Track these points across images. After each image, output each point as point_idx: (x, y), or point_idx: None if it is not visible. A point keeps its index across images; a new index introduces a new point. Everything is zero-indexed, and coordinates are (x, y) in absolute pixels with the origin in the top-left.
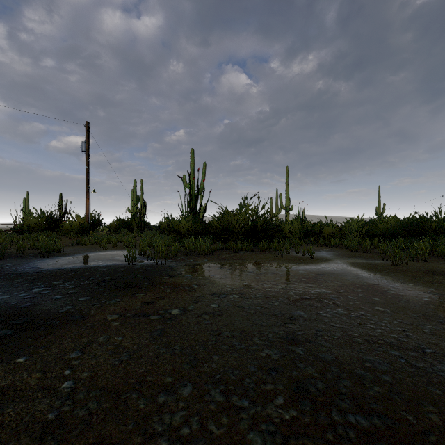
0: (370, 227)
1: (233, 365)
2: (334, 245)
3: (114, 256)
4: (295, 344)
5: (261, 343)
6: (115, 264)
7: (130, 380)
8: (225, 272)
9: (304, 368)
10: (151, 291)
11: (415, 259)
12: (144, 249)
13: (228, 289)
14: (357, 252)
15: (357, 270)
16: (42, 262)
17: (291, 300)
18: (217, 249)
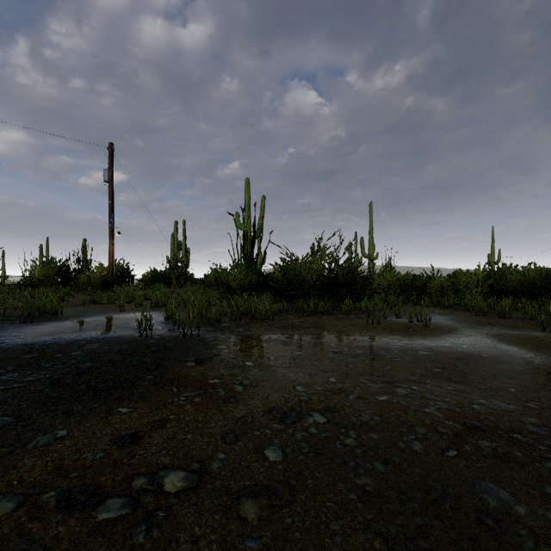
0: (495, 279)
1: None
2: (447, 305)
3: (129, 320)
4: None
5: None
6: (121, 335)
7: None
8: (293, 352)
9: None
10: (149, 401)
11: None
12: (173, 311)
13: (301, 397)
14: (487, 317)
15: (517, 349)
16: (15, 331)
17: (444, 433)
18: (280, 310)
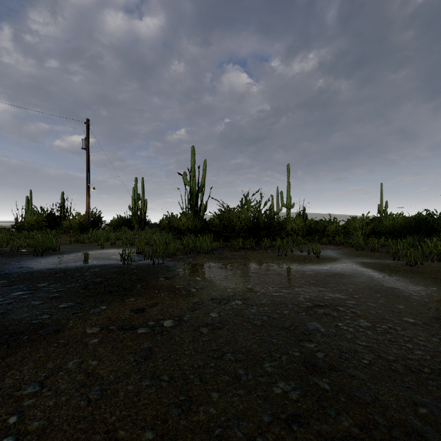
0: (375, 224)
1: (239, 409)
2: (338, 243)
3: (110, 254)
4: (316, 372)
5: (273, 372)
6: (110, 264)
7: (94, 436)
8: (226, 272)
9: (337, 415)
10: (144, 296)
11: (428, 259)
12: (142, 247)
13: (230, 294)
14: (363, 251)
15: (369, 270)
16: (34, 261)
17: (302, 307)
18: (218, 247)
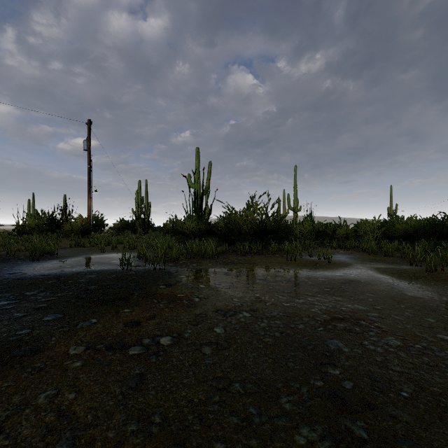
0: (387, 228)
1: None
2: (349, 247)
3: (110, 259)
4: (347, 411)
5: (293, 410)
6: (108, 269)
7: None
8: (232, 279)
9: None
10: (141, 306)
11: (447, 264)
12: (143, 251)
13: (236, 304)
14: (376, 256)
15: (386, 277)
16: (29, 266)
17: (319, 320)
18: (223, 251)
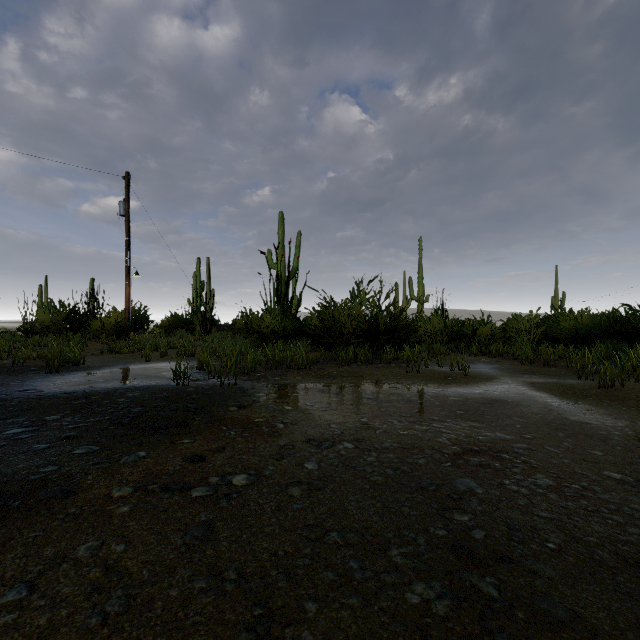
0: (549, 326)
1: (351, 634)
2: (495, 353)
3: (159, 370)
4: (474, 566)
5: (406, 564)
6: (157, 385)
7: None
8: (330, 398)
9: None
10: (205, 435)
11: (630, 377)
12: (206, 360)
13: (335, 432)
14: (533, 365)
15: (544, 395)
16: (45, 381)
17: (447, 453)
18: (318, 360)
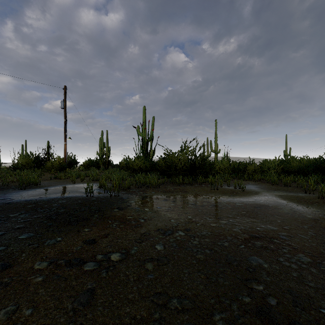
0: (285, 165)
1: None
2: (257, 179)
3: (79, 188)
4: None
5: None
6: (76, 196)
7: None
8: (170, 204)
9: None
10: (98, 226)
11: None
12: (103, 182)
13: (173, 224)
14: (278, 186)
15: (288, 202)
16: (17, 194)
17: (240, 239)
18: (163, 182)
